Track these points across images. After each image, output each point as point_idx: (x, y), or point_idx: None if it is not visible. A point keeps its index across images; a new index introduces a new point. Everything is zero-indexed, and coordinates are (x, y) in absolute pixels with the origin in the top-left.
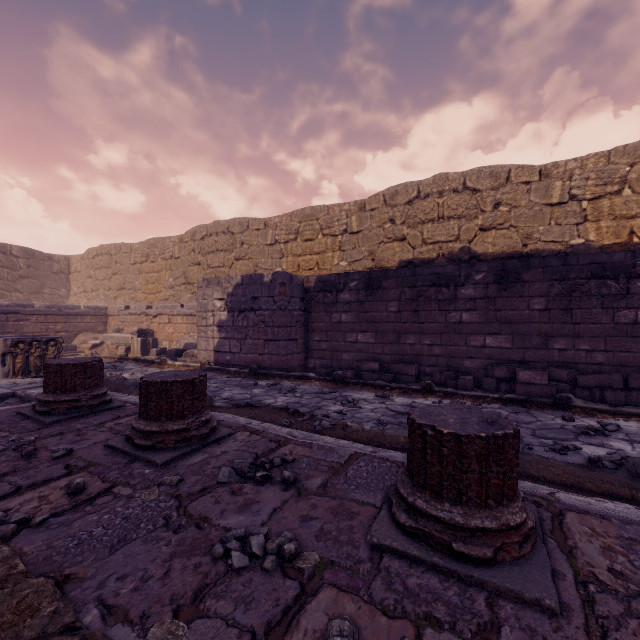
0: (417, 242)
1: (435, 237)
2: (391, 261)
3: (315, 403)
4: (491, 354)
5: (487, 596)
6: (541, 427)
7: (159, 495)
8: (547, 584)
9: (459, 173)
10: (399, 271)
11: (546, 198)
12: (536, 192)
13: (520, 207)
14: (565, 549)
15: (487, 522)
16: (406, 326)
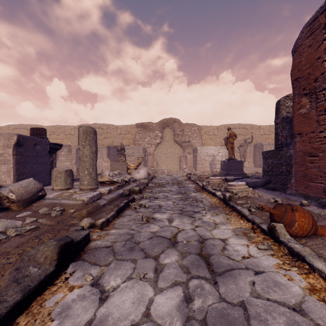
0: None
1: None
2: None
3: None
4: None
5: None
6: None
7: None
8: None
9: (24, 124)
10: None
11: None
12: None
13: None
14: None
15: None
16: None
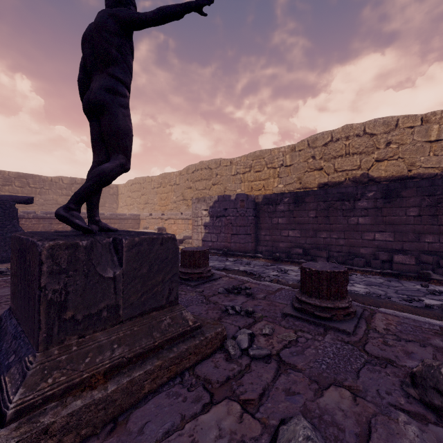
0: (330, 171)
1: (343, 167)
2: (312, 184)
3: (262, 270)
4: (379, 245)
5: (325, 328)
6: (403, 289)
7: (196, 295)
8: (350, 326)
9: (360, 123)
10: (316, 191)
11: (426, 137)
12: (418, 133)
13: (406, 144)
14: (368, 322)
15: (329, 305)
16: (321, 226)
